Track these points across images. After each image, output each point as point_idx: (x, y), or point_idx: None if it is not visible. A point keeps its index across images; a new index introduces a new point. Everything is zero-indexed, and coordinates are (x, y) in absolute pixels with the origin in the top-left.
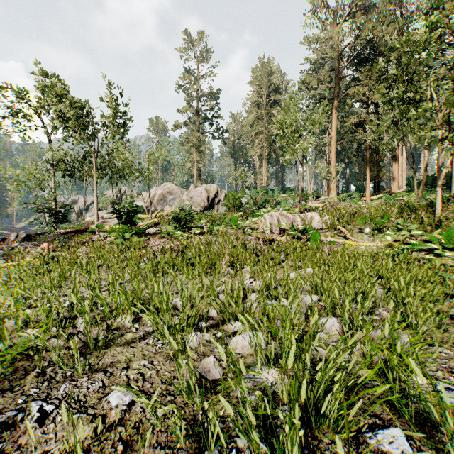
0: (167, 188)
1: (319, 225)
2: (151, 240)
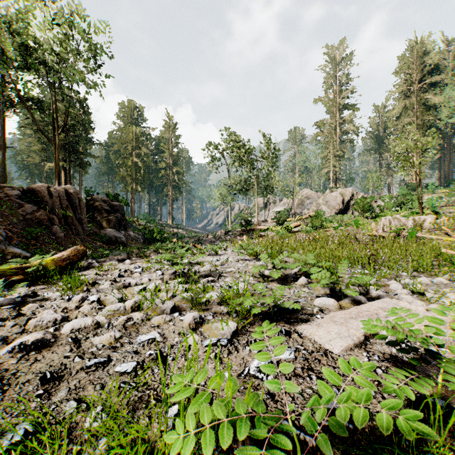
0: (305, 194)
1: (430, 226)
2: (296, 235)
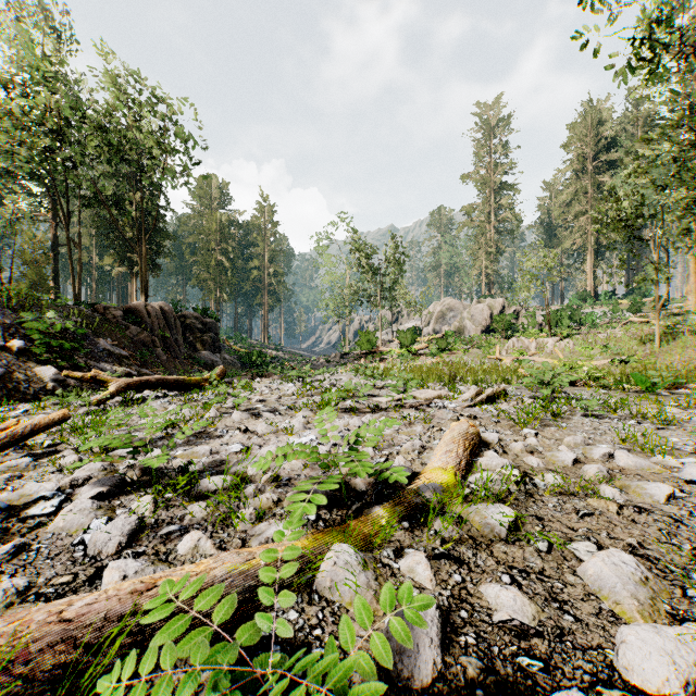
0: (447, 304)
1: (550, 349)
2: (420, 358)
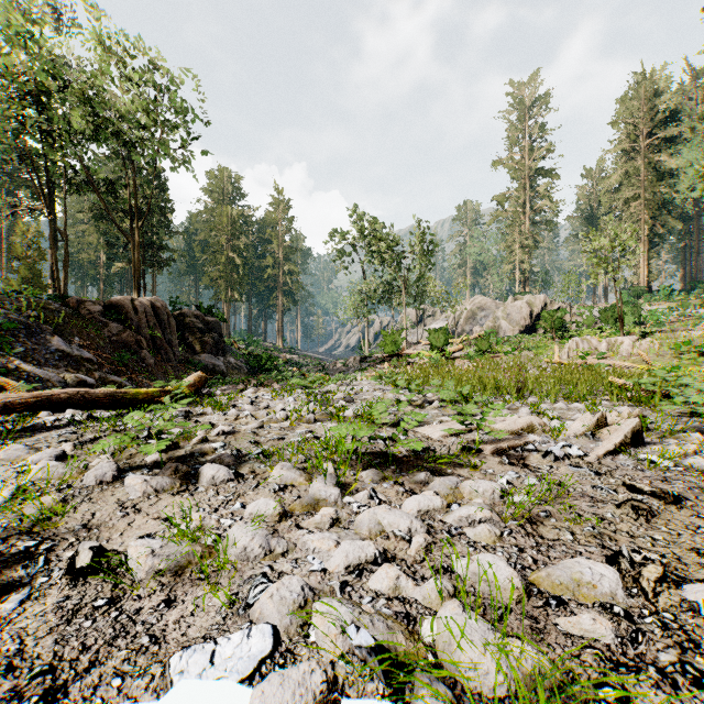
0: (478, 302)
1: (627, 350)
2: (456, 363)
